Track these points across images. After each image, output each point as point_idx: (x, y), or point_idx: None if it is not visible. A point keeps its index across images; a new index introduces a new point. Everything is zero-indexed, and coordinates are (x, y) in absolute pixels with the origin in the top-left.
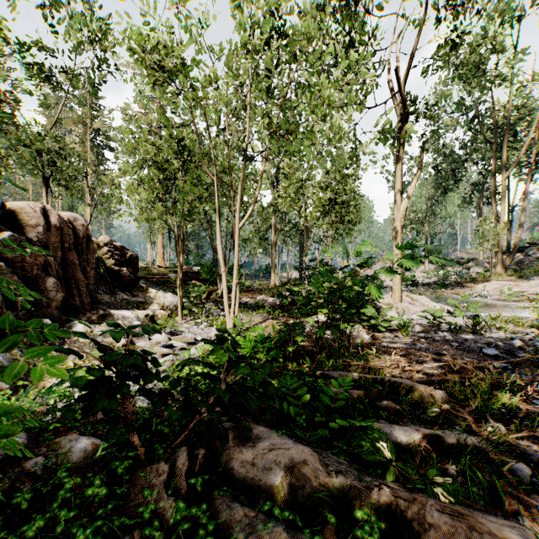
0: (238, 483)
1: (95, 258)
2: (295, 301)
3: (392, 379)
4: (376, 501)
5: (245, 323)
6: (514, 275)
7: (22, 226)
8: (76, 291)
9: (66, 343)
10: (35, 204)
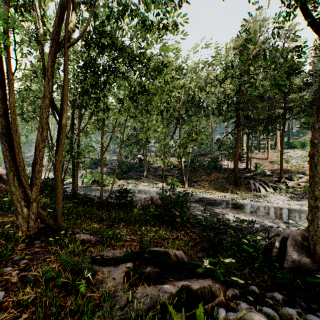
0: None
1: None
2: None
3: None
4: None
5: None
6: (47, 171)
7: None
8: None
9: None
10: None
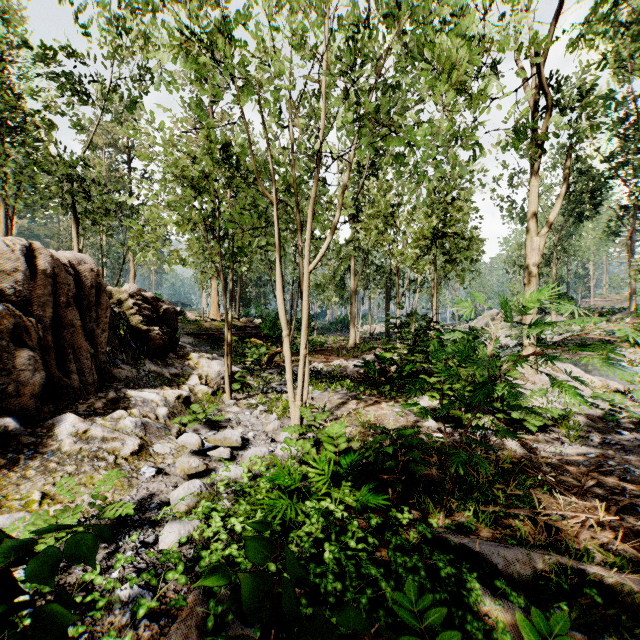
0: None
1: (115, 315)
2: (384, 370)
3: (624, 582)
4: None
5: (318, 417)
6: None
7: None
8: (74, 366)
9: (38, 455)
10: (16, 240)
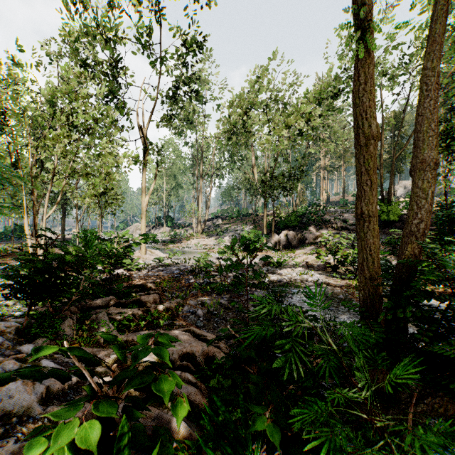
0: (95, 308)
1: None
2: None
3: (137, 284)
4: (131, 301)
5: None
6: (205, 235)
7: None
8: None
9: None
10: None
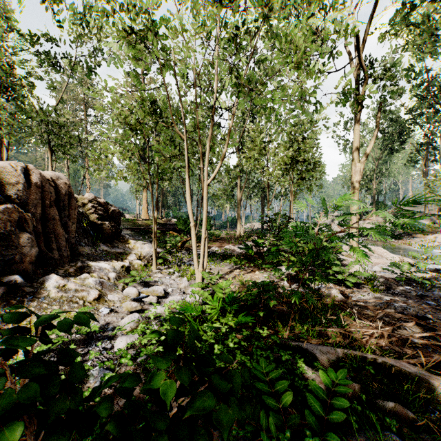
0: None
1: (79, 214)
2: (259, 251)
3: (387, 361)
4: None
5: (213, 277)
6: None
7: (2, 184)
8: (55, 245)
9: (35, 299)
10: (17, 163)
